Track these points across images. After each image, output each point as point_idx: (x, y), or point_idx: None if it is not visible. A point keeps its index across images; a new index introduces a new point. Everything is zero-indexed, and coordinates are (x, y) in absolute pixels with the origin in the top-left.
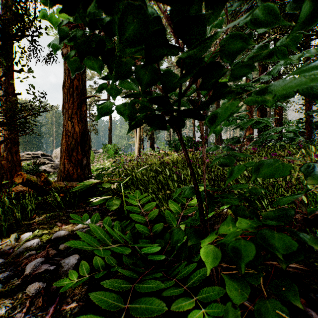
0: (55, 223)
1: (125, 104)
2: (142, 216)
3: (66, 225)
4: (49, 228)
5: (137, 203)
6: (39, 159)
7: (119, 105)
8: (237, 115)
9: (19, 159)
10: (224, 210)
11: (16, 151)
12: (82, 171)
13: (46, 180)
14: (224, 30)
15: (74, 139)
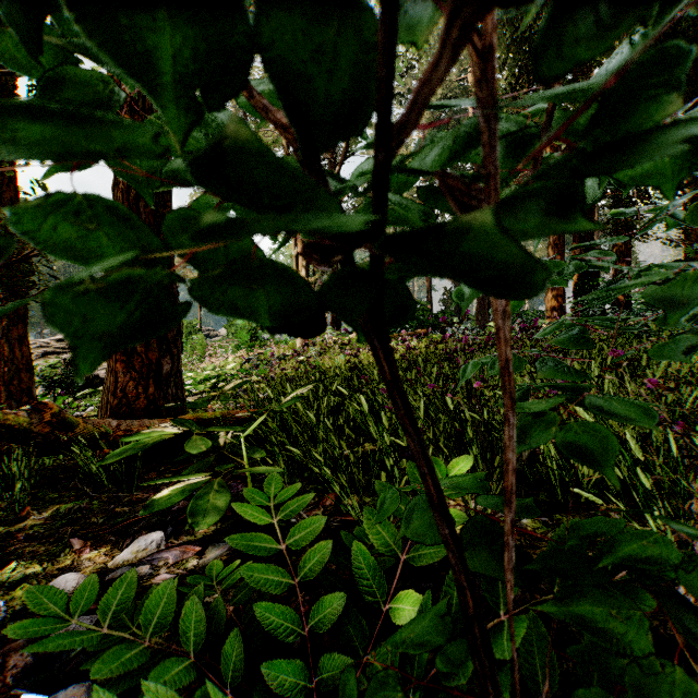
0: (68, 539)
1: (91, 203)
2: (281, 570)
3: (94, 547)
4: (48, 557)
5: (270, 520)
6: None
7: (42, 205)
8: None
9: (28, 355)
10: (521, 521)
11: (20, 336)
12: (160, 390)
13: (62, 418)
14: (499, 60)
15: None
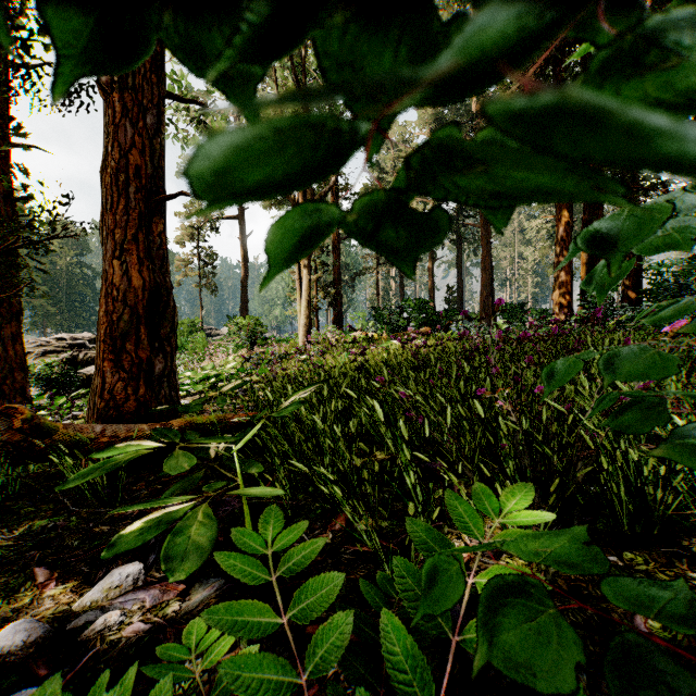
0: (32, 569)
1: None
2: (282, 660)
3: (61, 580)
4: (6, 593)
5: (267, 577)
6: (86, 350)
7: None
8: (527, 250)
9: (22, 353)
10: None
11: (14, 334)
12: (151, 392)
13: (39, 423)
14: None
15: (129, 308)
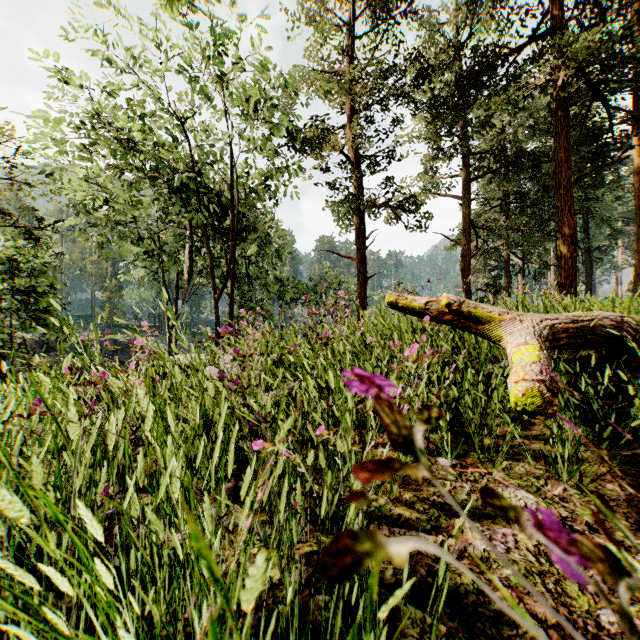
0: None
1: None
2: None
3: None
4: None
5: None
6: None
7: None
8: None
9: None
10: None
11: None
12: None
13: None
14: None
15: None
